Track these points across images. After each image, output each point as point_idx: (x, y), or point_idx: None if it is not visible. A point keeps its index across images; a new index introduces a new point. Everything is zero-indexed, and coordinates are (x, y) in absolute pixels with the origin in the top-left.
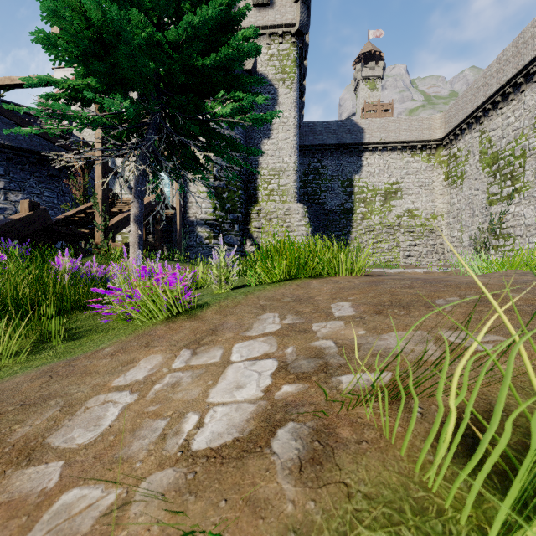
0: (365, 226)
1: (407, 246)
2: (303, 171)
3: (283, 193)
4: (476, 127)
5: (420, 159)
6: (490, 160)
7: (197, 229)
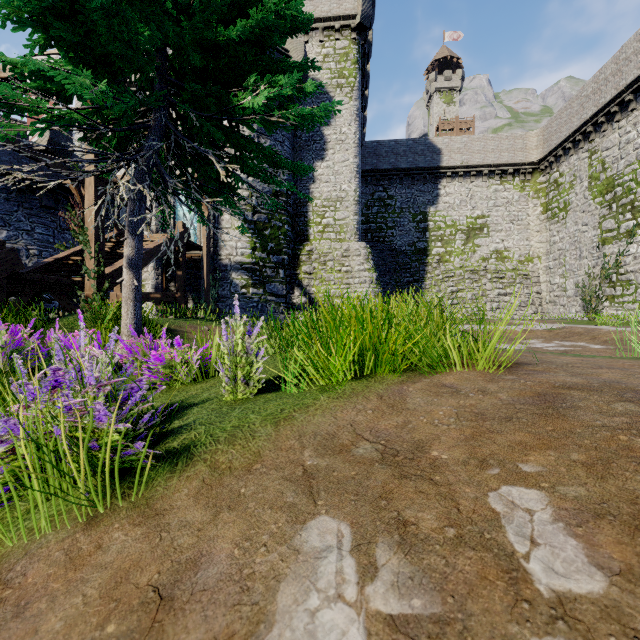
0: (443, 271)
1: (495, 296)
2: (365, 202)
3: (341, 229)
4: (584, 146)
5: (512, 187)
6: (603, 187)
7: (231, 275)
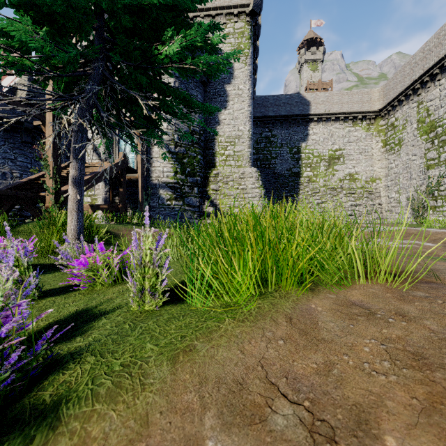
0: (311, 188)
1: (349, 206)
2: (256, 139)
3: (238, 158)
4: (413, 98)
5: (361, 128)
6: (427, 128)
7: (159, 192)
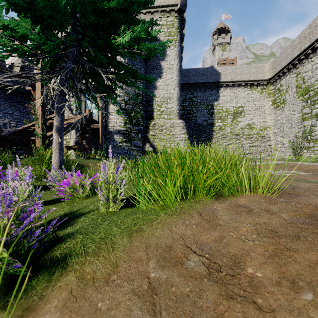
0: (221, 134)
1: (248, 147)
2: (182, 99)
3: (170, 113)
4: (293, 71)
5: (256, 92)
6: (303, 91)
7: (114, 136)
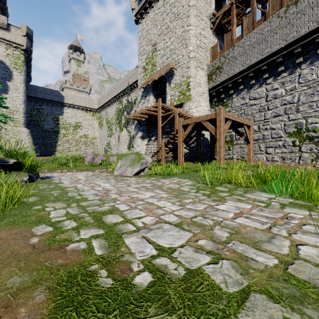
0: (65, 139)
1: (84, 149)
2: (30, 108)
3: (16, 122)
4: (105, 110)
5: (90, 115)
6: (108, 122)
7: None
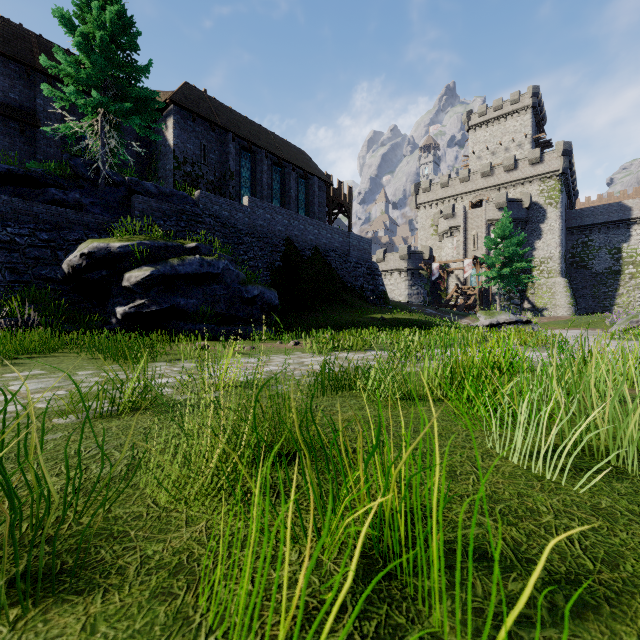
0: (633, 284)
1: None
2: (571, 245)
3: (550, 271)
4: None
5: None
6: None
7: (495, 297)
